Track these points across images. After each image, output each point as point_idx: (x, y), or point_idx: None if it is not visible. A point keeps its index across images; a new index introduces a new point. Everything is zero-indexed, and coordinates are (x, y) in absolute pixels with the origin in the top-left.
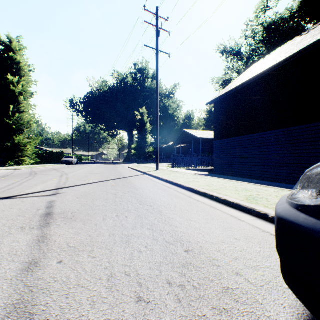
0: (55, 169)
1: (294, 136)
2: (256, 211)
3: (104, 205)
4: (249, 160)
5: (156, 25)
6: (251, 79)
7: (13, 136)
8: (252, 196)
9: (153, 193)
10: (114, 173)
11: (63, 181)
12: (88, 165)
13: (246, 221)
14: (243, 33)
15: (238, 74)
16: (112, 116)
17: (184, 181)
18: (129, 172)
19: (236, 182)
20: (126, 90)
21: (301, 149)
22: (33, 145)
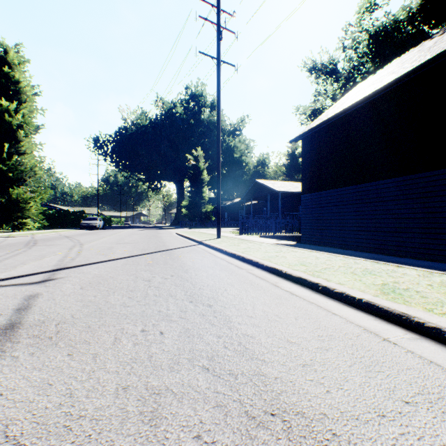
0: (68, 236)
1: (427, 186)
2: (414, 320)
3: (125, 305)
4: (355, 223)
5: (217, 23)
6: (360, 101)
7: (10, 188)
8: (389, 286)
9: (214, 278)
10: (154, 243)
11: (70, 256)
12: (119, 230)
13: (401, 345)
14: (340, 42)
15: (333, 101)
16: (154, 161)
17: (263, 257)
18: (177, 240)
19: (345, 258)
20: (174, 125)
21: (438, 206)
22: (38, 201)
